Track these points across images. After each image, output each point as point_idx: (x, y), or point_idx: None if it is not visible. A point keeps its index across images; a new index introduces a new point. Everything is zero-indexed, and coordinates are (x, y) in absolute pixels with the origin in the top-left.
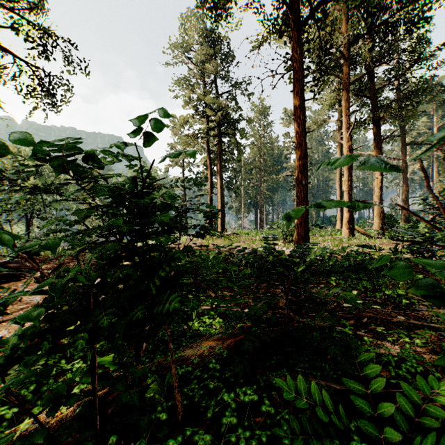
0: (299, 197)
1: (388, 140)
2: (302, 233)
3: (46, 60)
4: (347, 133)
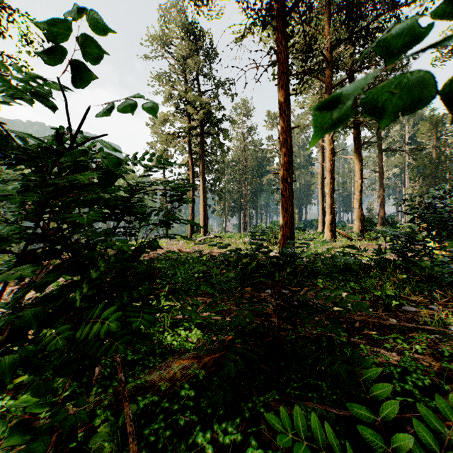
0: (284, 196)
1: (366, 146)
2: (287, 234)
3: (0, 37)
4: (329, 136)
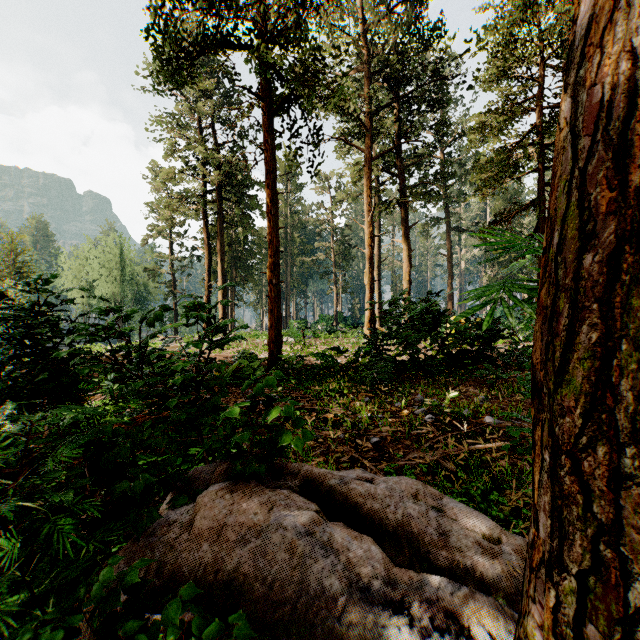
0: (270, 298)
1: (435, 223)
2: (272, 336)
3: None
4: (368, 216)
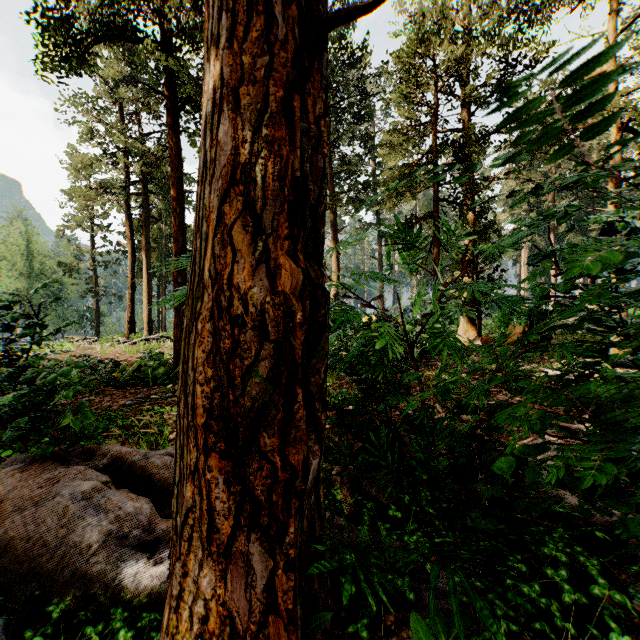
0: None
1: (368, 228)
2: (178, 335)
3: None
4: None
